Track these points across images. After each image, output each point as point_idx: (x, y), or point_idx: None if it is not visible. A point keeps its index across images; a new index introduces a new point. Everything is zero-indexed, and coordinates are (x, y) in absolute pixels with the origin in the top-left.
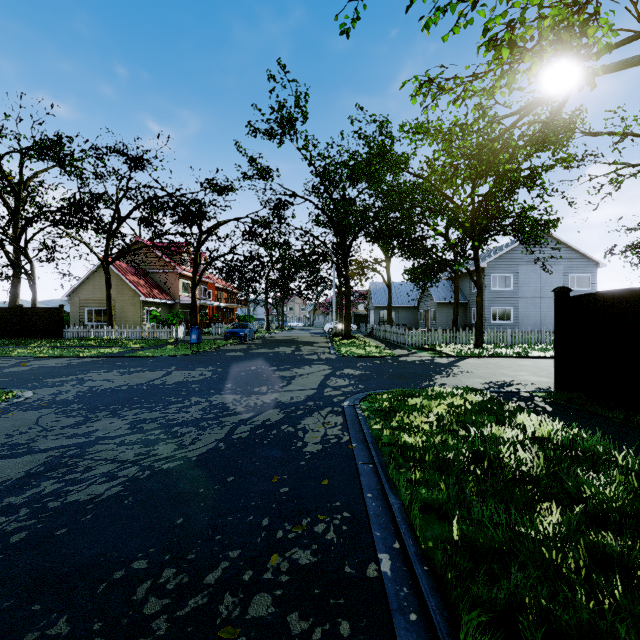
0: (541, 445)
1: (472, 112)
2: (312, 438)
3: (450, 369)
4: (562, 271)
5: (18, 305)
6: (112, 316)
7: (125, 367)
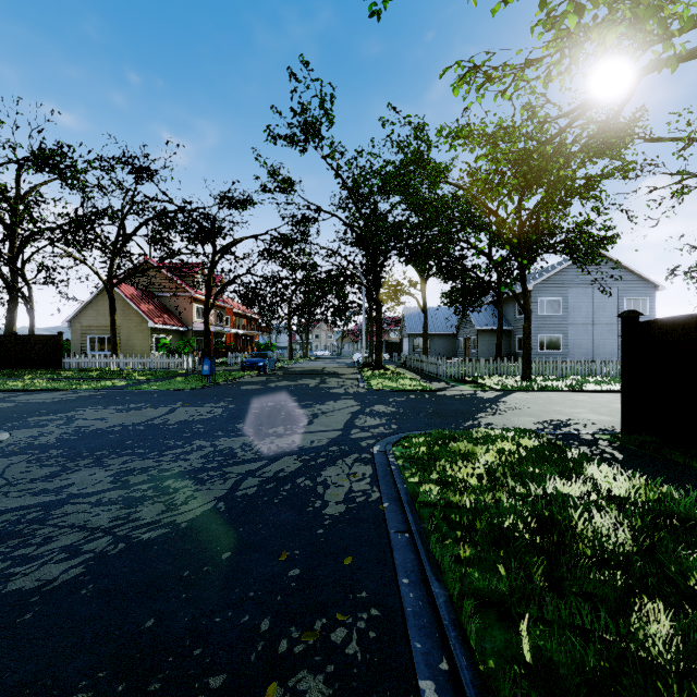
0: (619, 506)
1: (520, 112)
2: (334, 495)
3: (496, 405)
4: (617, 294)
5: (12, 332)
6: (117, 344)
7: (124, 403)
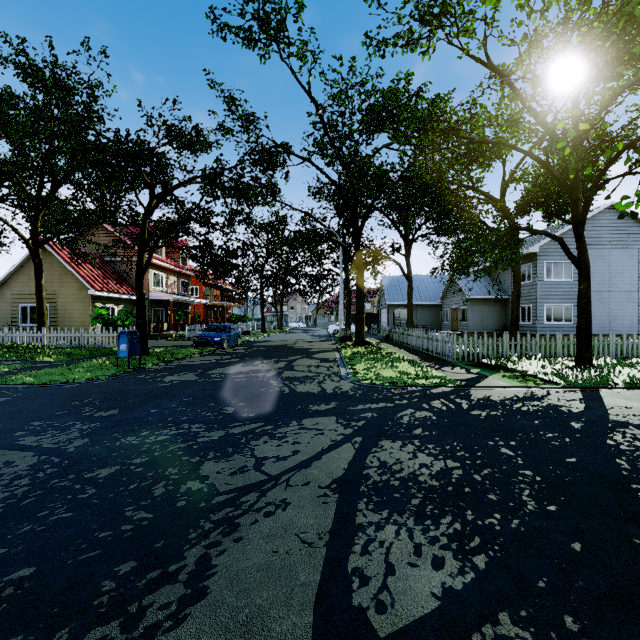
0: None
1: None
2: None
3: None
4: (637, 257)
5: None
6: (43, 315)
7: None
